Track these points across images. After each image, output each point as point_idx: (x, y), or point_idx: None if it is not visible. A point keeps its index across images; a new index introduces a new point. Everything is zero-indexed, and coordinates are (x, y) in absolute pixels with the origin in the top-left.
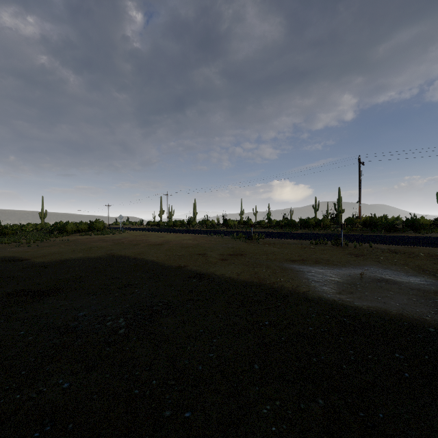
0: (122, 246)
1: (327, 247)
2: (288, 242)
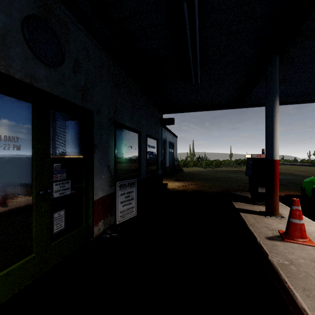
0: (281, 170)
1: None
2: None
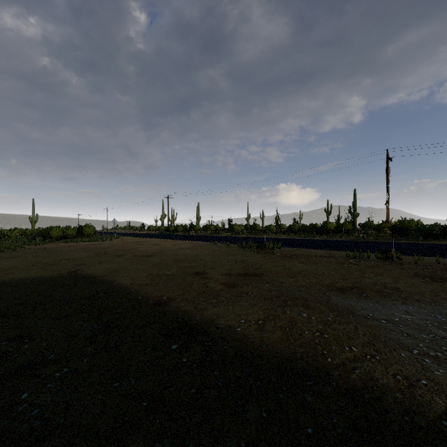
0: (102, 257)
1: (374, 262)
2: (313, 253)
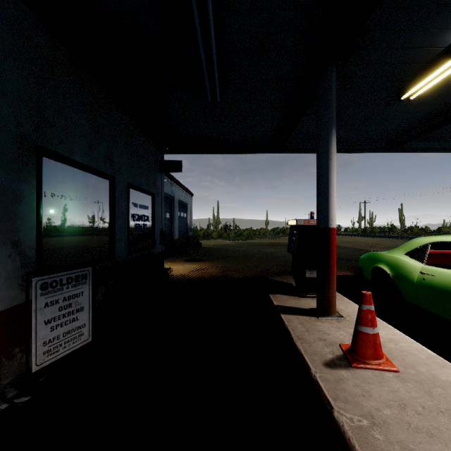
0: None
1: None
2: None
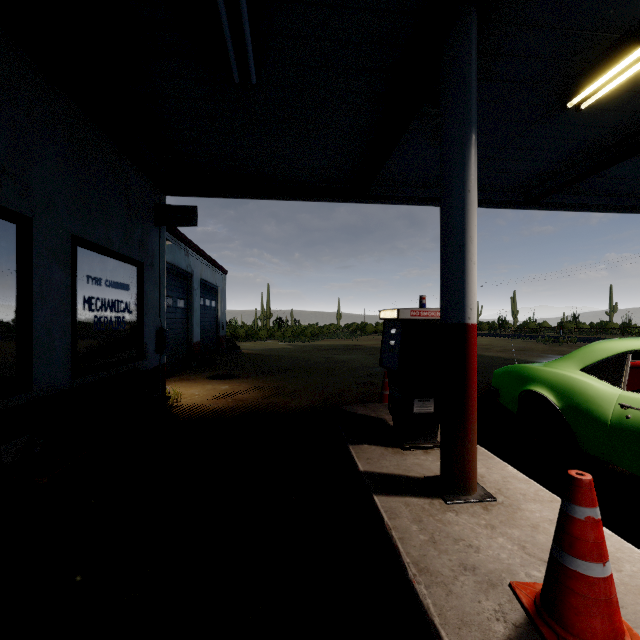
0: None
1: None
2: None
